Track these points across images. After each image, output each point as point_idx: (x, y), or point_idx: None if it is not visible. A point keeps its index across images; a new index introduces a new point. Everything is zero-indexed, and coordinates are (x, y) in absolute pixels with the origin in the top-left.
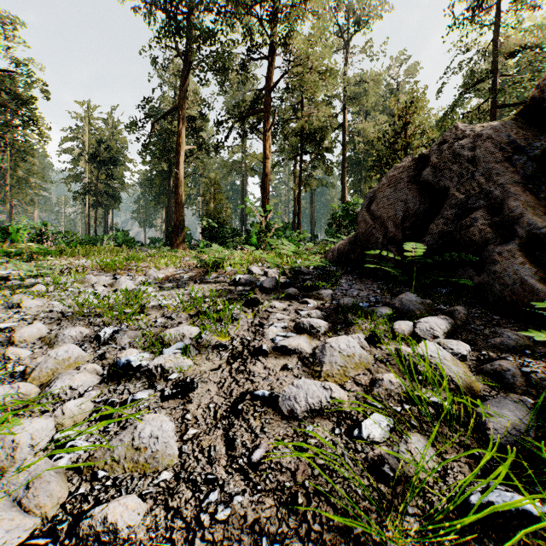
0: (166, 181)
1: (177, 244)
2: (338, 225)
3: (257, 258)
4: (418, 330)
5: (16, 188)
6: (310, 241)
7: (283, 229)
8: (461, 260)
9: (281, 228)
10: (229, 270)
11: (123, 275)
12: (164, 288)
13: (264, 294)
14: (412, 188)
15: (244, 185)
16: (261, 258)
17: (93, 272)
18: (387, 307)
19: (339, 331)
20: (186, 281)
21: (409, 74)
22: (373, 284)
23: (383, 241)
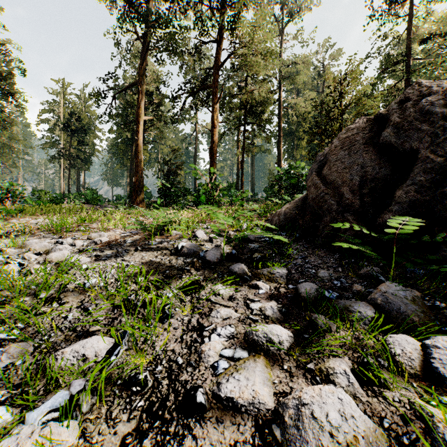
0: (129, 147)
1: (137, 201)
2: (278, 187)
3: (203, 218)
4: (438, 364)
5: (1, 152)
6: (251, 198)
7: (228, 188)
8: (445, 236)
9: (226, 187)
10: (174, 234)
11: (66, 239)
12: (100, 258)
13: (208, 270)
14: (369, 150)
15: (195, 151)
16: (207, 219)
17: (41, 233)
18: (365, 303)
19: (307, 347)
20: (128, 247)
21: (334, 58)
22: (329, 257)
23: (337, 207)
